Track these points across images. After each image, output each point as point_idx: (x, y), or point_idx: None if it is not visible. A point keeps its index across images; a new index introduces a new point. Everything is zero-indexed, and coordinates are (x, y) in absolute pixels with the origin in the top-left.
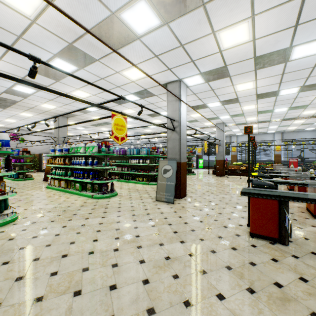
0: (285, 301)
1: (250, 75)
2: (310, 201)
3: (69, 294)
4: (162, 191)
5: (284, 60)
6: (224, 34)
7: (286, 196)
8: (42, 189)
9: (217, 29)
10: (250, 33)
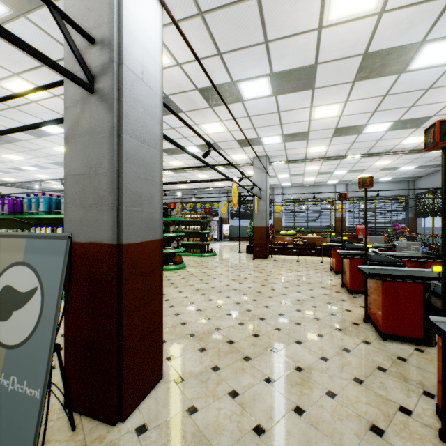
0: None
1: None
2: None
3: None
4: None
5: None
6: None
7: None
8: None
9: None
10: None
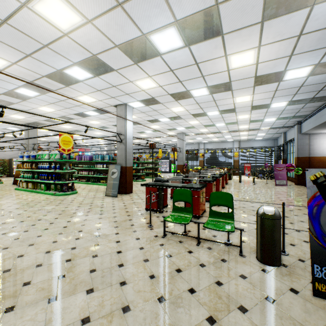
0: (127, 229)
1: (175, 103)
2: (169, 187)
3: (21, 231)
4: (110, 188)
5: (191, 97)
6: (139, 83)
7: (160, 185)
8: (11, 191)
9: (133, 80)
10: (155, 83)
